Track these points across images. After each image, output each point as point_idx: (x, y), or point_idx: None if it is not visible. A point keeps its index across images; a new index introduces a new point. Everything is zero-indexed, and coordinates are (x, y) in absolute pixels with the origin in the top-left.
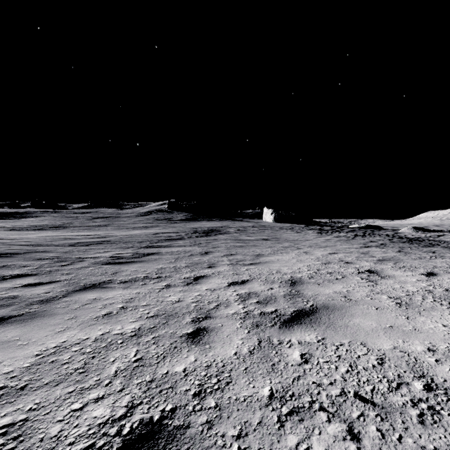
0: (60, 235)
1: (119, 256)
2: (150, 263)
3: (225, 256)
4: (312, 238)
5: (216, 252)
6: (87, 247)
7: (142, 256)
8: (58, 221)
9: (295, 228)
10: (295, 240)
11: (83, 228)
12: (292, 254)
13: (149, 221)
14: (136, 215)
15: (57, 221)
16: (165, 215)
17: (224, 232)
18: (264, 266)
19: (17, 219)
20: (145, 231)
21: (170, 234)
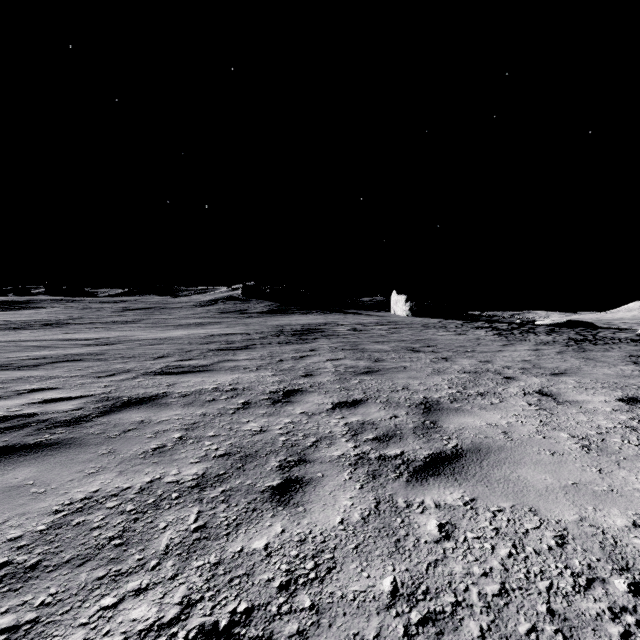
0: (36, 339)
1: (31, 413)
2: (81, 457)
3: (337, 410)
4: (501, 347)
5: (312, 391)
6: (25, 371)
7: (99, 412)
8: (63, 315)
9: (450, 327)
10: (473, 352)
11: (92, 325)
12: (516, 401)
13: (209, 315)
14: (193, 305)
15: (62, 314)
16: (237, 305)
17: (330, 333)
18: (498, 486)
19: (8, 311)
20: (192, 332)
21: (233, 337)
